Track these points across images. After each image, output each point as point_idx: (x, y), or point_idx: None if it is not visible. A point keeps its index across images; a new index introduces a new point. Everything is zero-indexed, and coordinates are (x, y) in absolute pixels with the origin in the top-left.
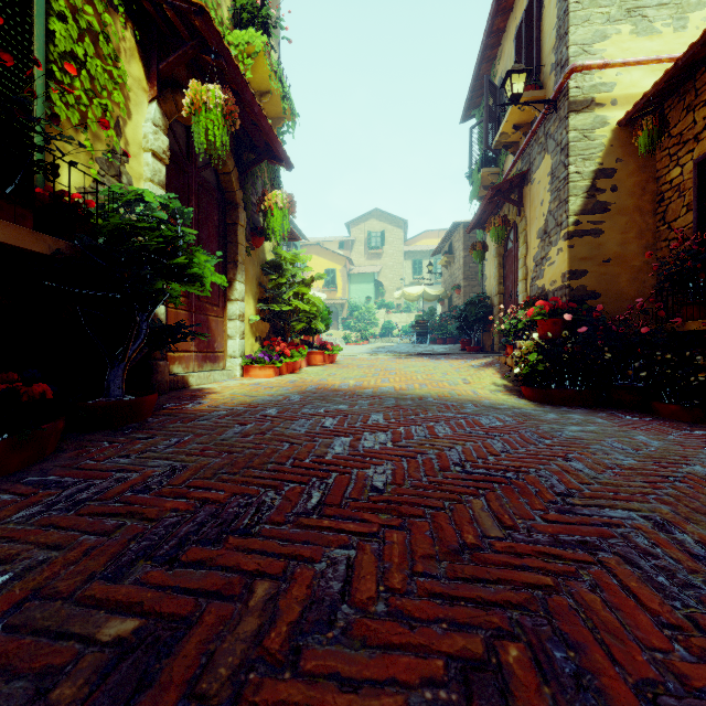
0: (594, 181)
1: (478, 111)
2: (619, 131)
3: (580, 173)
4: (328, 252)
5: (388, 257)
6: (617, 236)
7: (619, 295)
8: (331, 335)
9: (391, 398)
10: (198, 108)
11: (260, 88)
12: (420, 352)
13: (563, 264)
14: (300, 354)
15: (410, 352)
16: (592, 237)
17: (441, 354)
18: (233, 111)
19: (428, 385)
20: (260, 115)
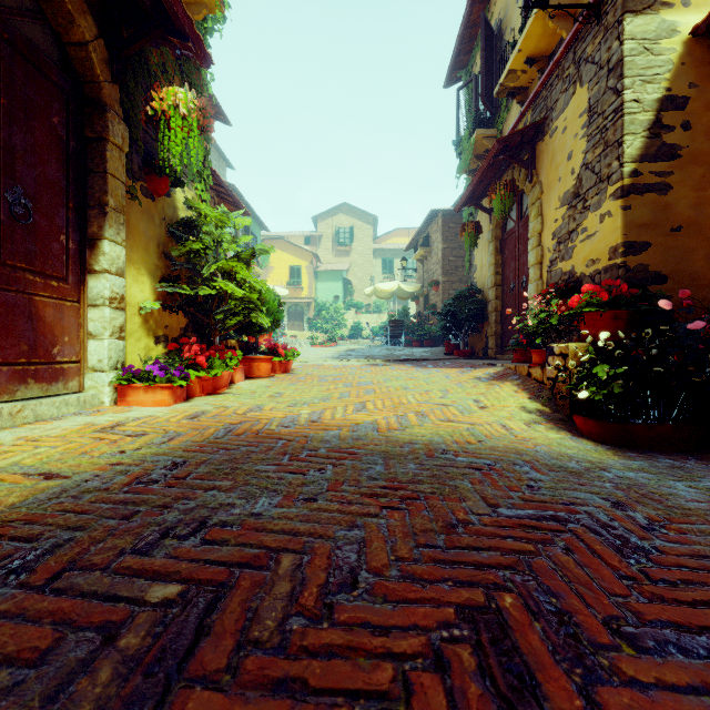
0: (658, 114)
1: (464, 73)
2: (693, 44)
3: (640, 102)
4: (293, 246)
5: (357, 255)
6: (690, 194)
7: (693, 278)
8: (296, 337)
9: (375, 456)
10: None
11: None
12: (399, 357)
13: (612, 234)
14: (223, 364)
15: (387, 357)
16: (657, 195)
17: (426, 360)
18: None
19: (430, 415)
20: None
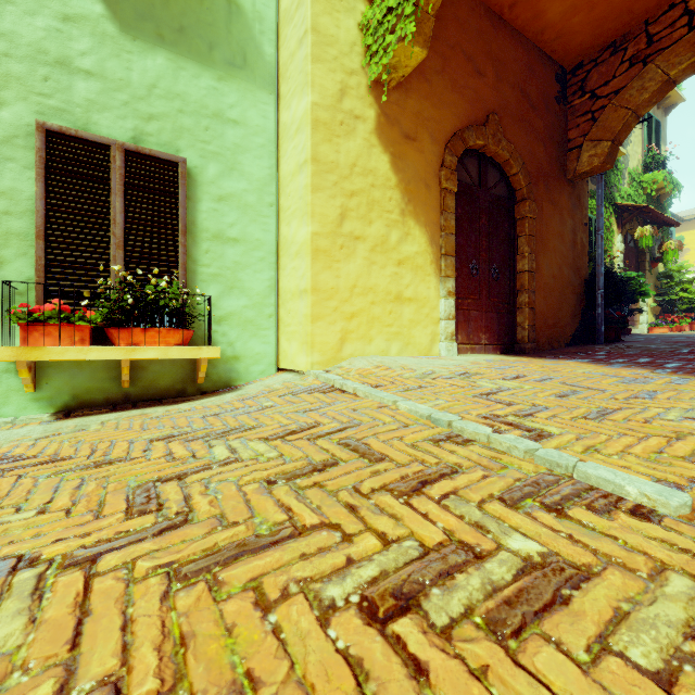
0: None
1: None
2: None
3: None
4: None
5: None
6: None
7: None
8: None
9: None
10: (641, 237)
11: (657, 188)
12: None
13: None
14: (685, 321)
15: None
16: None
17: None
18: (655, 232)
19: None
20: (663, 217)
